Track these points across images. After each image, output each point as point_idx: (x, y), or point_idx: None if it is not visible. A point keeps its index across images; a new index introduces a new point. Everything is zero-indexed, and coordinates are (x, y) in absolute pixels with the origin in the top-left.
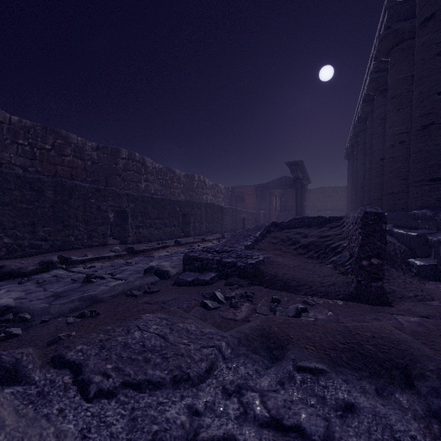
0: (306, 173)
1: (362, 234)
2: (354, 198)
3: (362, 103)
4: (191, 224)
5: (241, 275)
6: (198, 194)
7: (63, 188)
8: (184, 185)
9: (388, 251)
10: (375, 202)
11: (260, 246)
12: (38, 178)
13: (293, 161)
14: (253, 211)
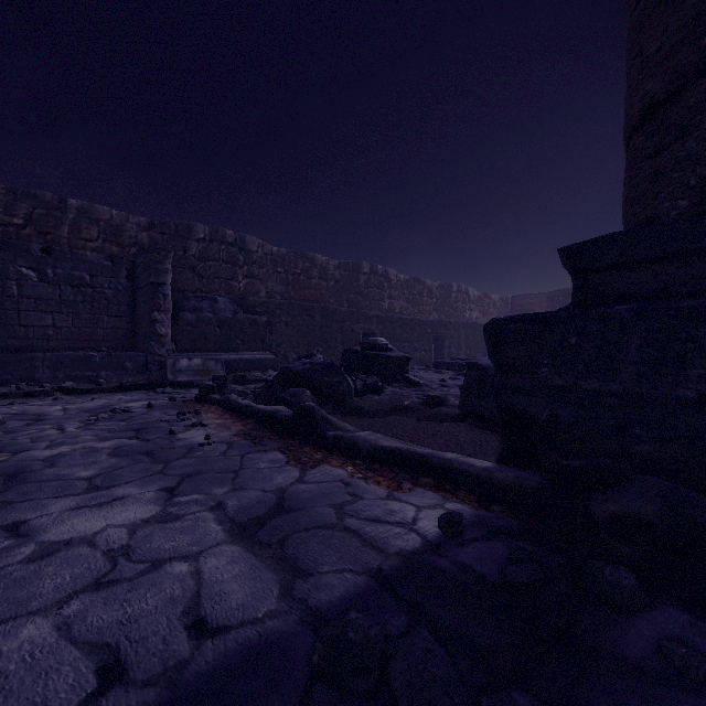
0: None
1: None
2: None
3: None
4: (446, 349)
5: None
6: (458, 311)
7: (327, 313)
8: (437, 299)
9: None
10: None
11: None
12: (312, 305)
13: None
14: None
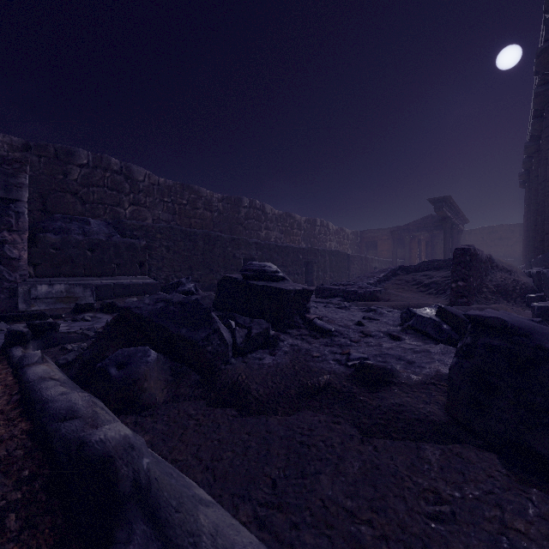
0: (459, 211)
1: (453, 265)
2: (529, 239)
3: (531, 119)
4: (315, 273)
5: (361, 300)
6: (321, 241)
7: (210, 239)
8: (304, 231)
9: (508, 287)
10: (543, 244)
11: (383, 285)
12: (194, 231)
13: (438, 197)
14: (387, 260)
